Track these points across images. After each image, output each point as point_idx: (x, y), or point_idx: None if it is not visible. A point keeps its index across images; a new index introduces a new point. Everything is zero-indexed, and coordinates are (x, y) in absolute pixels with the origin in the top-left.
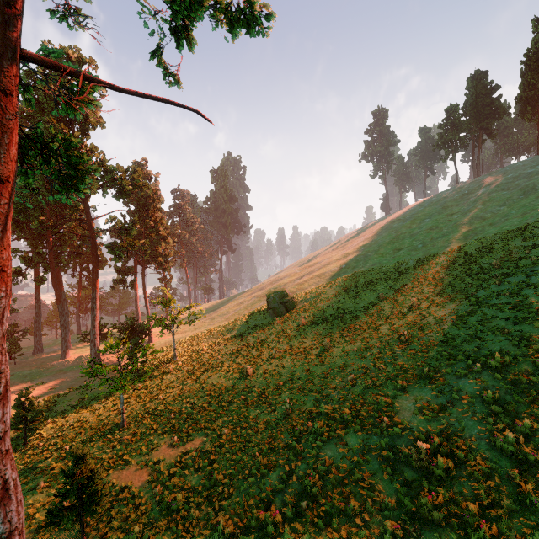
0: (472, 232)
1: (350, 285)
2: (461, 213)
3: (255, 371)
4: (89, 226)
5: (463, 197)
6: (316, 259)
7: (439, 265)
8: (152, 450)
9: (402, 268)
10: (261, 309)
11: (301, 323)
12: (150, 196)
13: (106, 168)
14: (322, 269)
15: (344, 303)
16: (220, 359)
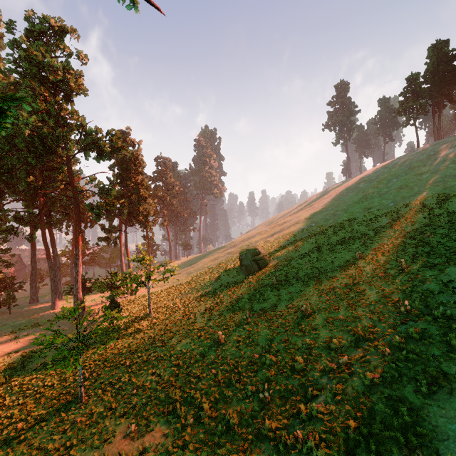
0: (449, 189)
1: (322, 243)
2: (430, 172)
3: (227, 338)
4: (72, 187)
5: (430, 158)
6: (285, 218)
7: (418, 223)
8: (104, 442)
9: (375, 226)
10: (234, 266)
11: (274, 283)
12: (132, 160)
13: (84, 129)
14: (292, 227)
15: (318, 262)
16: (192, 318)
